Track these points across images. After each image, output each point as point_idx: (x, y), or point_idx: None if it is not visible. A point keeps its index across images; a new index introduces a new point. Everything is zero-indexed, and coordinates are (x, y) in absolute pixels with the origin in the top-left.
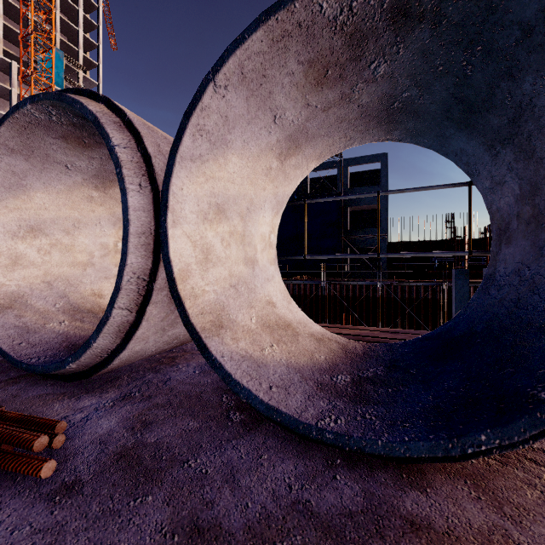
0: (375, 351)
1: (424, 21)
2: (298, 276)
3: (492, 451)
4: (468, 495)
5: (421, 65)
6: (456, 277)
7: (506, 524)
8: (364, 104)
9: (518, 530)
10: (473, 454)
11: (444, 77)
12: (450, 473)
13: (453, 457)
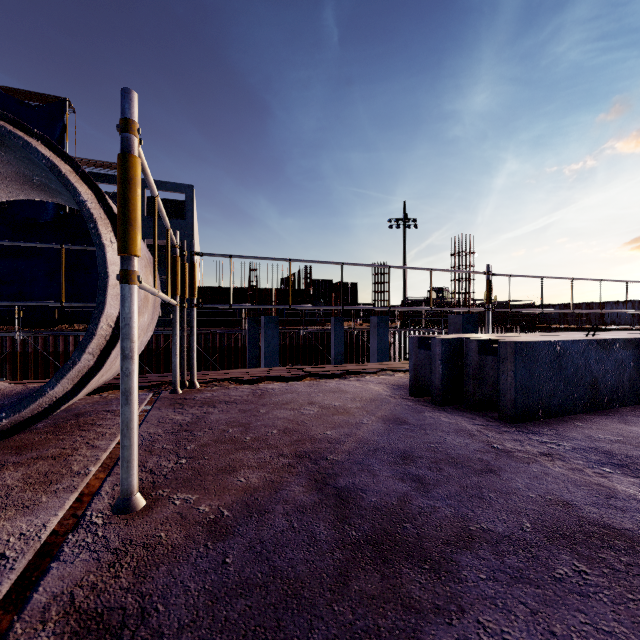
0: (33, 390)
1: (3, 146)
2: (66, 325)
3: (30, 425)
4: (4, 453)
5: (29, 167)
6: (250, 324)
7: (12, 457)
8: (2, 172)
9: (17, 457)
10: (19, 430)
11: (52, 180)
12: (7, 447)
13: (5, 436)
